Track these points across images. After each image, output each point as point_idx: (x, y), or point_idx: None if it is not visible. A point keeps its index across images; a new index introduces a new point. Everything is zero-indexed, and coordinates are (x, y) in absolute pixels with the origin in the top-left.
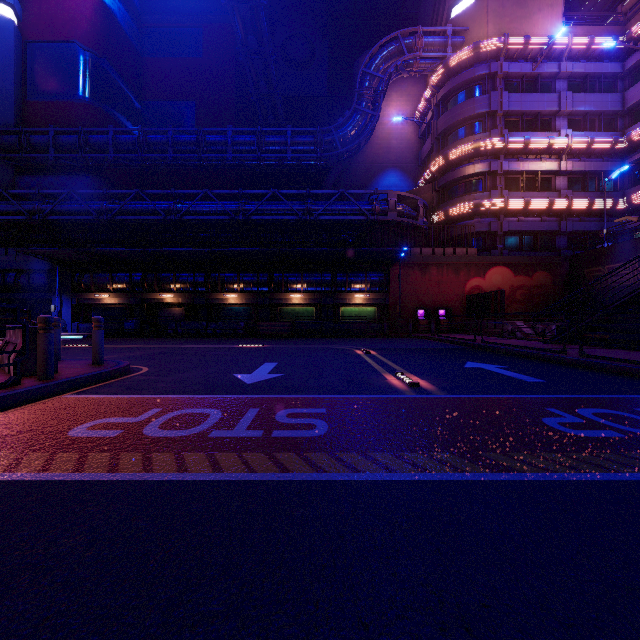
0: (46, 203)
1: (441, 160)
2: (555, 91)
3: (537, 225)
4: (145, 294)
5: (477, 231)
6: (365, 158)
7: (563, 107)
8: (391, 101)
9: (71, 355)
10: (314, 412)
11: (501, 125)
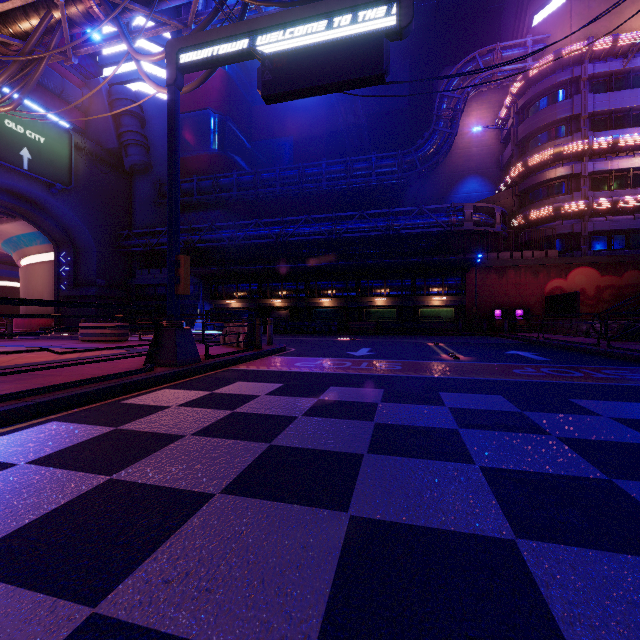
0: (194, 234)
1: (521, 166)
2: None
3: (628, 223)
4: (261, 300)
5: (558, 233)
6: (444, 168)
7: None
8: (471, 111)
9: None
10: (395, 364)
11: (585, 127)
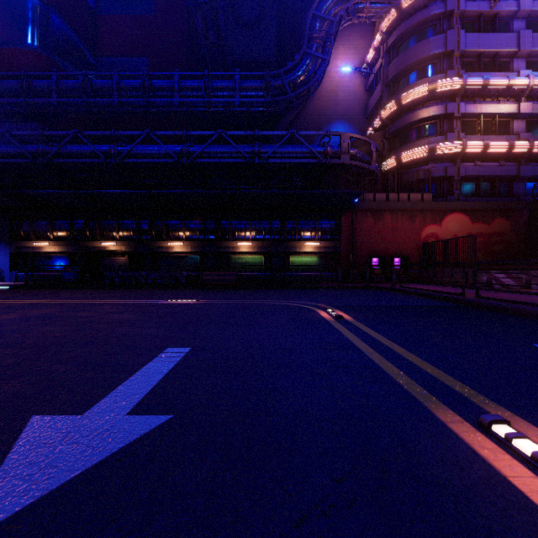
0: None
1: (393, 105)
2: (513, 31)
3: (495, 170)
4: (86, 242)
5: (432, 176)
6: (313, 110)
7: (523, 46)
8: (338, 54)
9: None
10: None
11: (458, 65)
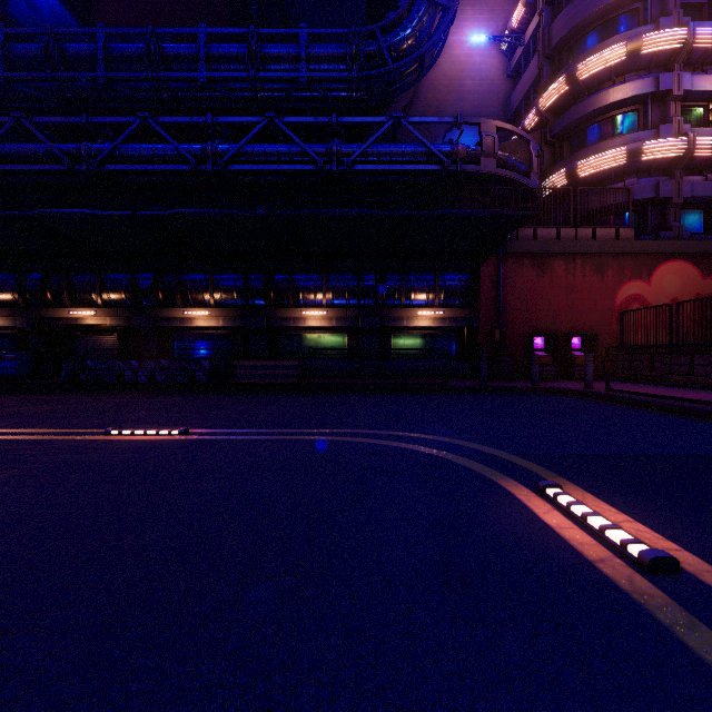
0: None
1: (561, 85)
2: None
3: None
4: (44, 310)
5: (632, 199)
6: (425, 108)
7: None
8: (465, 20)
9: None
10: None
11: (679, 8)
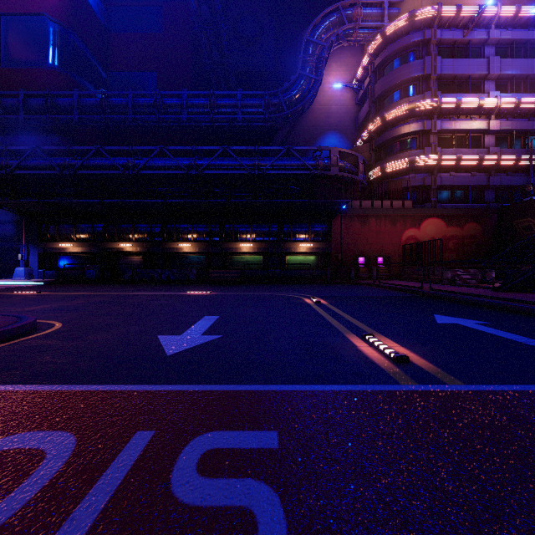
0: (14, 159)
1: (378, 121)
2: (484, 56)
3: (468, 180)
4: (106, 243)
5: (412, 185)
6: (308, 122)
7: (492, 71)
8: (331, 71)
9: (1, 305)
10: (255, 447)
11: (435, 87)
